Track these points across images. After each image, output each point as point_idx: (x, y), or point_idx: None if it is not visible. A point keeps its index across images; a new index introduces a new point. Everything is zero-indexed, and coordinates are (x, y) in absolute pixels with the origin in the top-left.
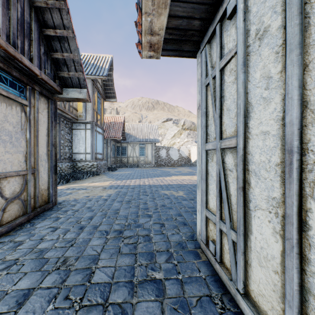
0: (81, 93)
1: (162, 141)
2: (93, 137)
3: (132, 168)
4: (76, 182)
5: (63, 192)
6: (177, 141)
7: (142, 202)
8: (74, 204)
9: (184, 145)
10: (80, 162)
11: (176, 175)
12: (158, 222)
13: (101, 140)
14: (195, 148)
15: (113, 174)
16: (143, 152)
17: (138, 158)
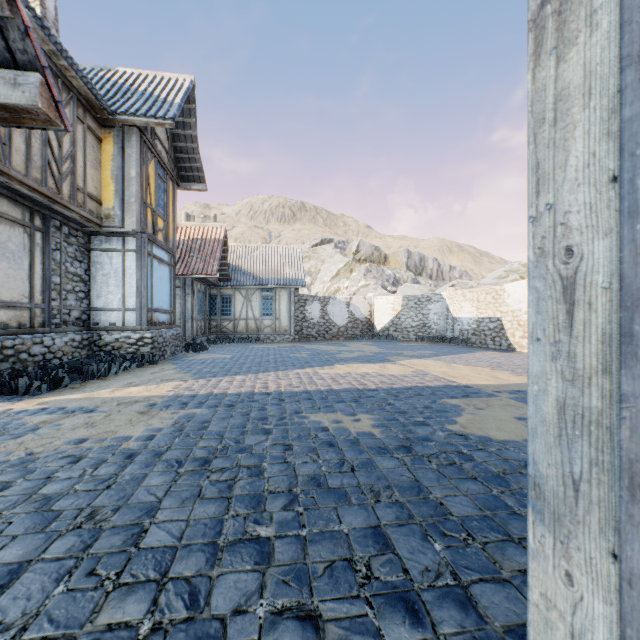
0: (20, 86)
1: (312, 286)
2: (142, 270)
3: (243, 344)
4: (83, 385)
5: (14, 425)
6: (345, 285)
7: (248, 466)
8: (4, 480)
9: (360, 294)
10: (111, 331)
11: (345, 363)
12: (295, 607)
13: (166, 279)
14: (383, 301)
15: (194, 360)
16: (270, 308)
17: (259, 322)
